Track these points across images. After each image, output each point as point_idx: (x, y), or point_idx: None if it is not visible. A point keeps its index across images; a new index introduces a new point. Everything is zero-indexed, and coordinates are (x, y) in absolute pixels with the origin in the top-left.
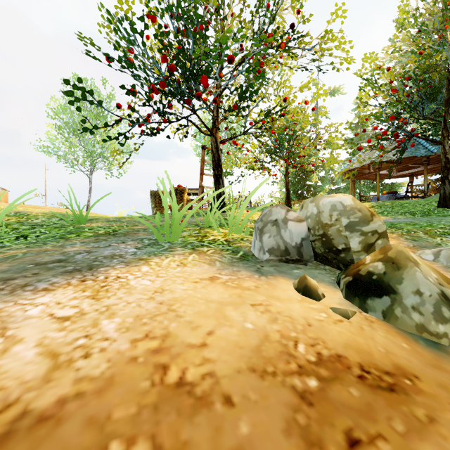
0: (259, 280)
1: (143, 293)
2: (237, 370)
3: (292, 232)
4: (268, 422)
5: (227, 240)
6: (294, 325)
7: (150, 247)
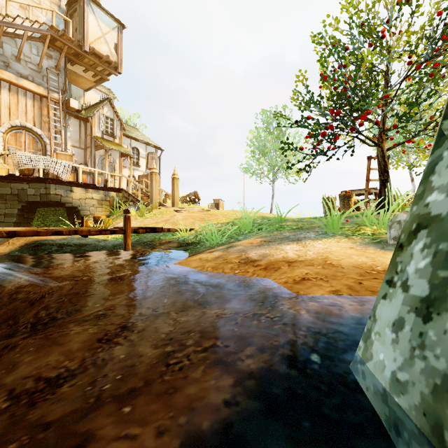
0: (379, 251)
1: (319, 248)
2: (348, 265)
3: None
4: (352, 272)
5: (373, 233)
6: (382, 264)
7: (322, 235)
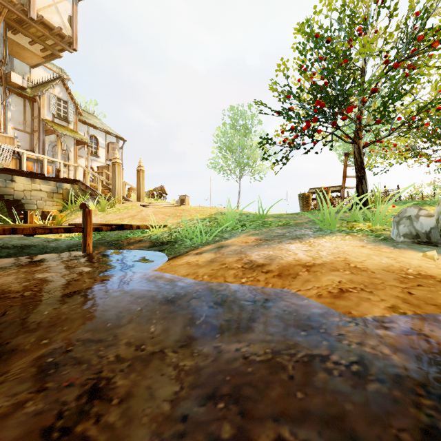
0: (393, 249)
1: (329, 247)
2: (376, 269)
3: (423, 223)
4: (387, 277)
5: (371, 230)
6: (410, 265)
7: (319, 231)
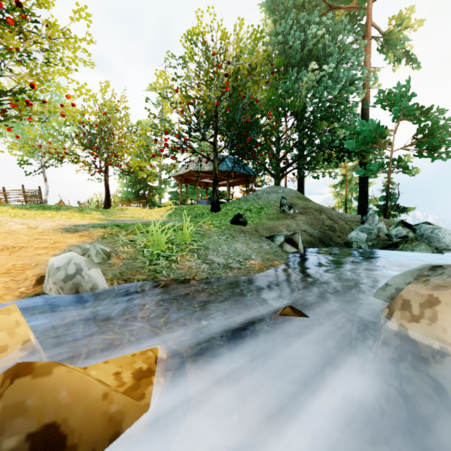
0: None
1: None
2: None
3: None
4: None
5: None
6: None
7: None
